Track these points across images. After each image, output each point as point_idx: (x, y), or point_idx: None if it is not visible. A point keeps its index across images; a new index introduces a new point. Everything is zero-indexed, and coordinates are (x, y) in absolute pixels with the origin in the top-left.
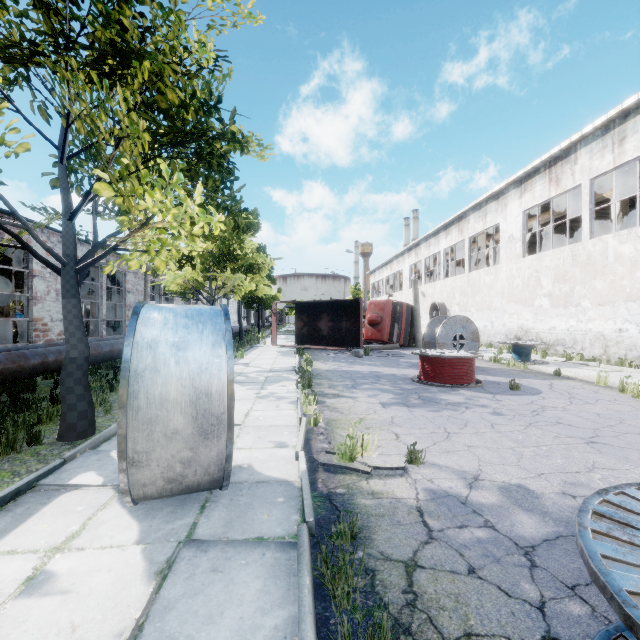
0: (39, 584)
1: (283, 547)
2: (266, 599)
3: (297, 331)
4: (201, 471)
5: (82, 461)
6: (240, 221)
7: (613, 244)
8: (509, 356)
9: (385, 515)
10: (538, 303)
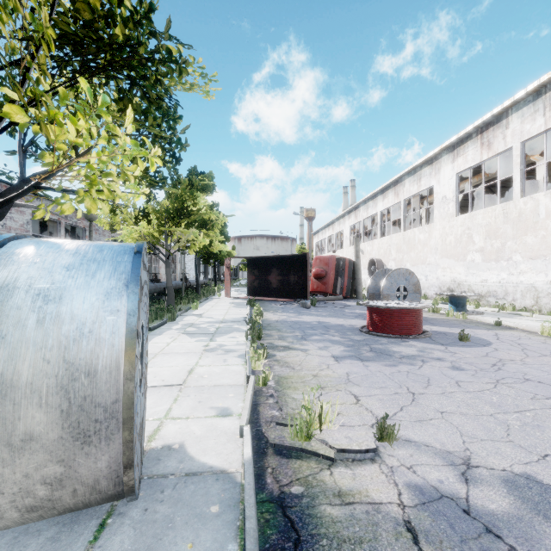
0: None
1: None
2: None
3: (249, 284)
4: (84, 490)
5: None
6: (194, 179)
7: (544, 202)
8: (444, 306)
9: (363, 540)
10: (470, 258)
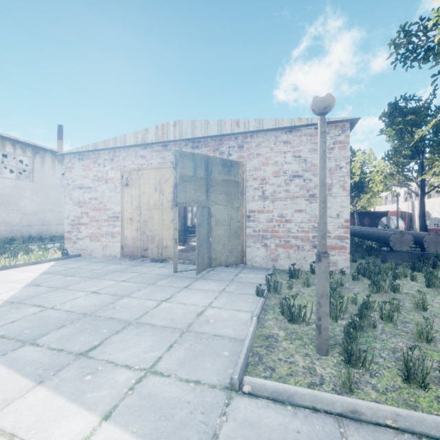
0: None
1: None
2: None
3: (351, 224)
4: None
5: None
6: None
7: None
8: None
9: None
10: None
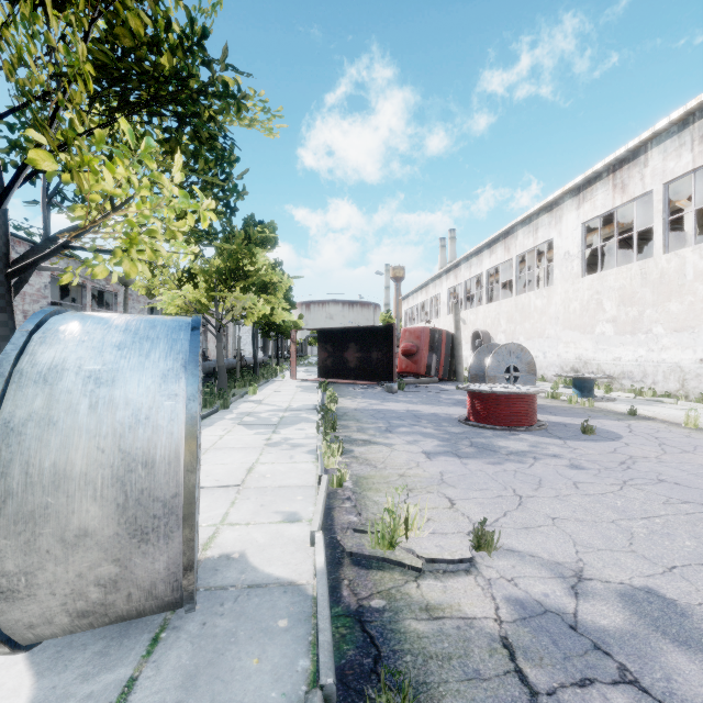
0: None
1: None
2: None
3: (320, 363)
4: (139, 594)
5: None
6: (252, 232)
7: (692, 259)
8: (566, 391)
9: (452, 657)
10: (600, 330)
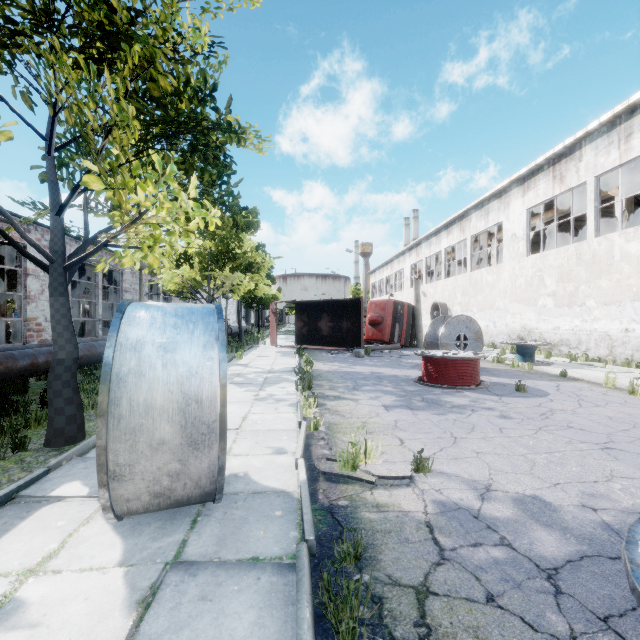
0: (6, 615)
1: (280, 569)
2: (260, 634)
3: (297, 331)
4: (191, 484)
5: (68, 469)
6: (239, 219)
7: (619, 242)
8: (512, 356)
9: (392, 531)
10: (542, 303)
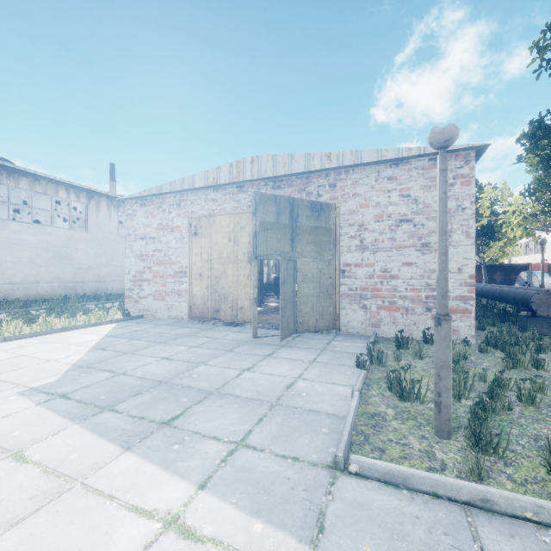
0: None
1: None
2: None
3: (476, 280)
4: None
5: None
6: None
7: None
8: None
9: None
10: None
